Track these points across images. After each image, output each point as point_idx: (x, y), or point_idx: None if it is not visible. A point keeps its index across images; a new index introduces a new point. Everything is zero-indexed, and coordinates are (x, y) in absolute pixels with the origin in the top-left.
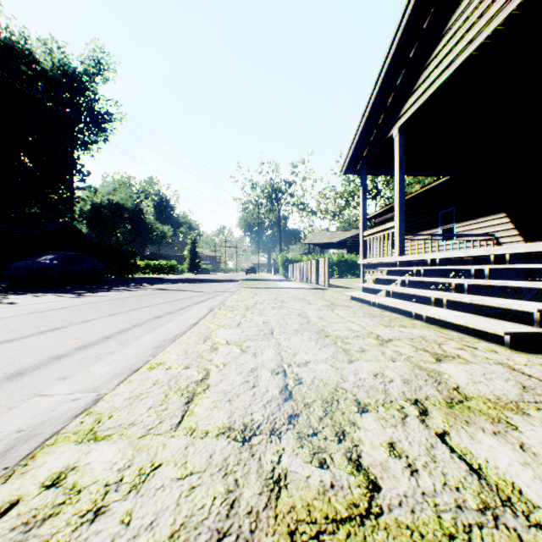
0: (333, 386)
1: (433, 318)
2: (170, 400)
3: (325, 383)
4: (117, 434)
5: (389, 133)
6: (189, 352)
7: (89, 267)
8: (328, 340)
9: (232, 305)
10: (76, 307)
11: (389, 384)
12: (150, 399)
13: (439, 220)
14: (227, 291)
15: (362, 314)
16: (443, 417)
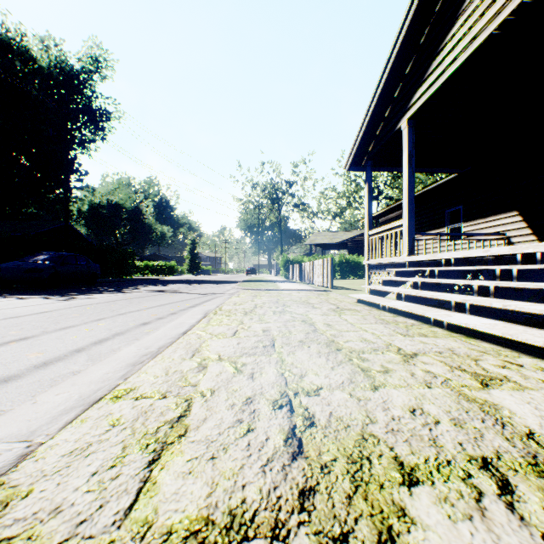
0: (358, 431)
1: (455, 325)
2: (127, 458)
3: (346, 424)
4: (21, 538)
5: (398, 125)
6: (170, 372)
7: (83, 267)
8: (341, 355)
9: (229, 309)
10: (58, 312)
11: (435, 427)
12: (99, 455)
13: (446, 219)
14: (225, 293)
15: (373, 320)
16: (540, 497)
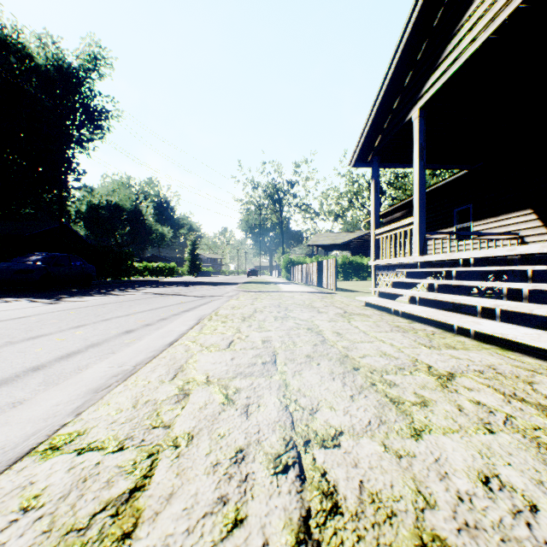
0: (411, 527)
1: (484, 334)
2: None
3: (390, 511)
4: None
5: (407, 117)
6: (140, 403)
7: (77, 269)
8: (359, 376)
9: (226, 314)
10: (37, 317)
11: (535, 520)
12: None
13: (455, 218)
14: (224, 296)
15: (387, 327)
16: None
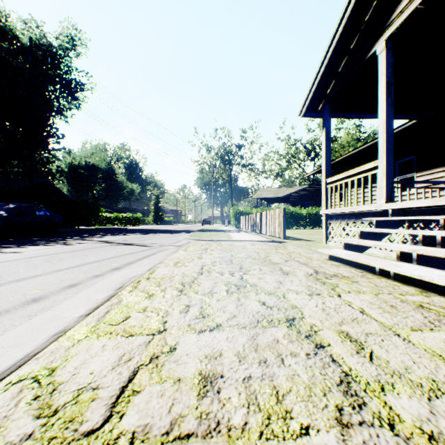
0: None
1: None
2: None
3: None
4: None
5: (370, 52)
6: None
7: (42, 218)
8: None
9: (162, 276)
10: None
11: None
12: None
13: (396, 170)
14: (173, 245)
15: (413, 311)
16: None
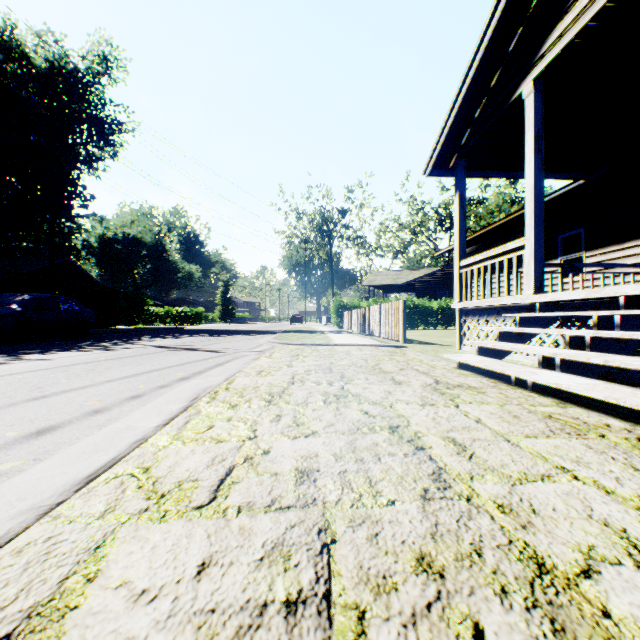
0: None
1: None
2: None
3: None
4: None
5: (515, 94)
6: None
7: (69, 314)
8: None
9: (244, 386)
10: None
11: None
12: None
13: (559, 248)
14: (253, 351)
15: (536, 420)
16: None
